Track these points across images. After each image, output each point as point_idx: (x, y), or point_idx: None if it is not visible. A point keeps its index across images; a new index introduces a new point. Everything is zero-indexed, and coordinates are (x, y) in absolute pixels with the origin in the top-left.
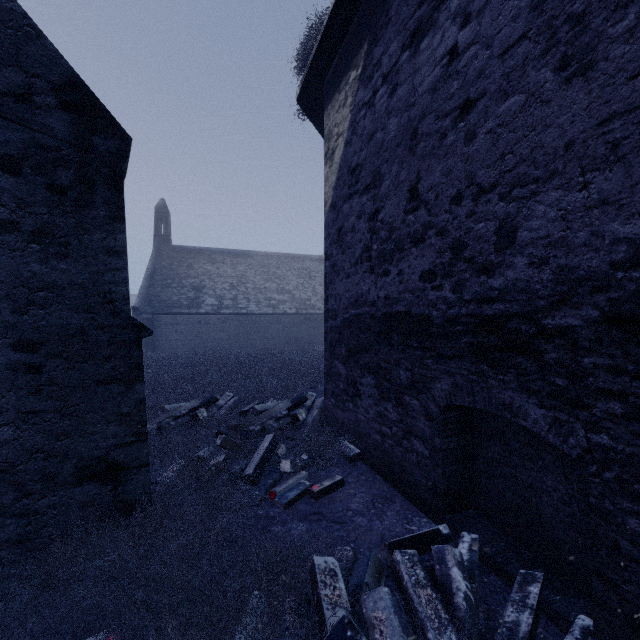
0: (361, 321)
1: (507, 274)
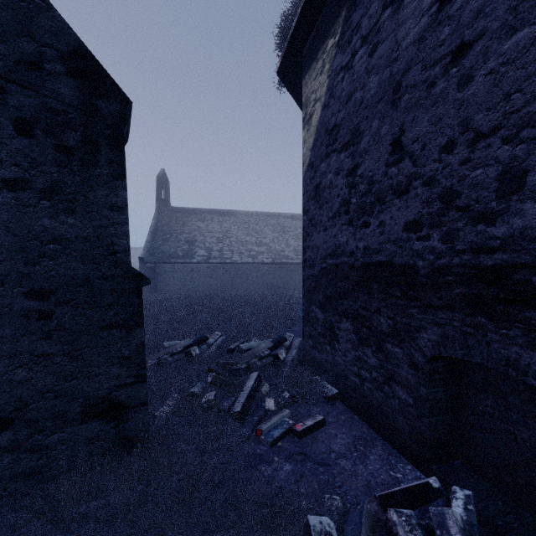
0: (339, 270)
1: (513, 222)
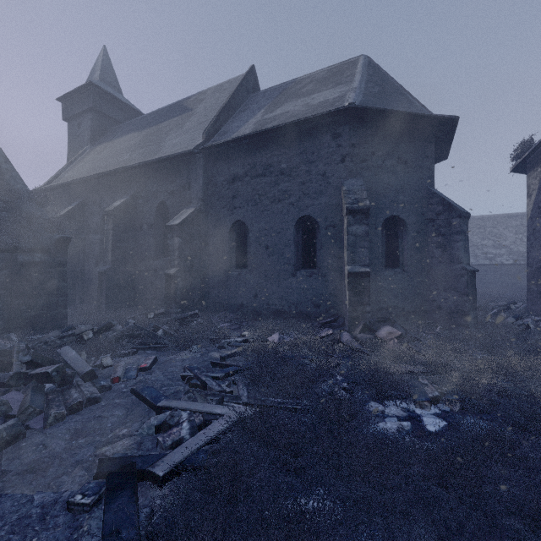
0: None
1: None
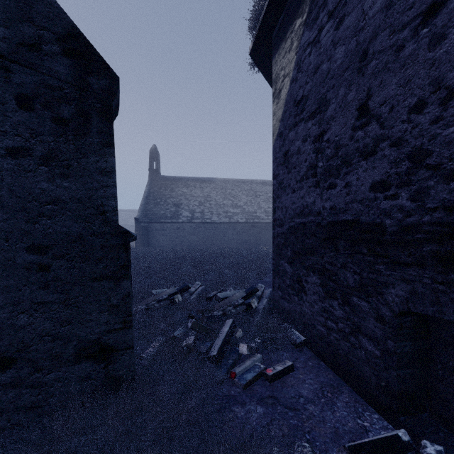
0: (306, 228)
1: None
